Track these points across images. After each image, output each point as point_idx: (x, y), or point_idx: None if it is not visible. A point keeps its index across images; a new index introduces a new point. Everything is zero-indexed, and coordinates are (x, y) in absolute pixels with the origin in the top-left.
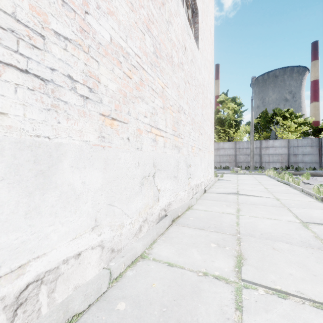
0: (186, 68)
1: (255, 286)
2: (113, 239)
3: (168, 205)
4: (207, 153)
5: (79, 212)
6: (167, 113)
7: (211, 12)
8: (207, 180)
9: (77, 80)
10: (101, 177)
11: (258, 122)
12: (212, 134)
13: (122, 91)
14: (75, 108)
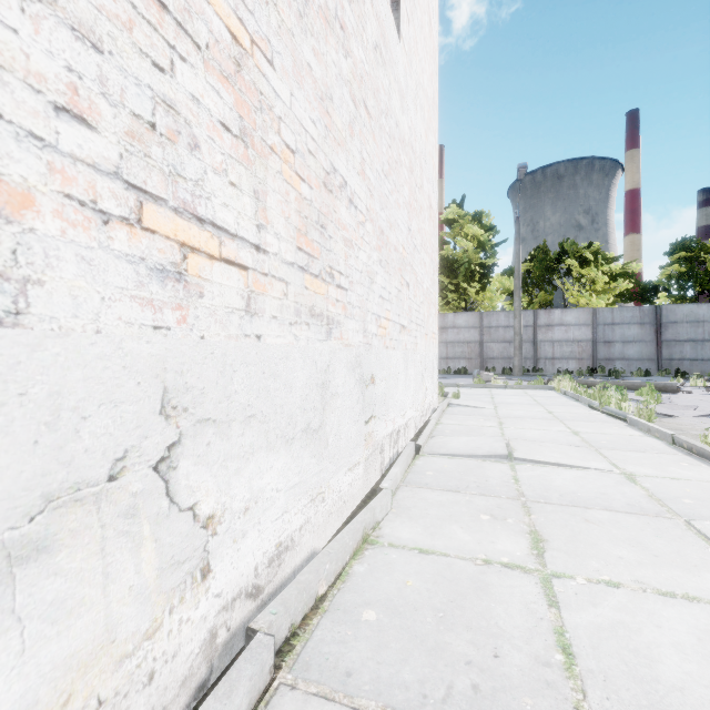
0: (359, 57)
1: None
2: None
3: (276, 556)
4: (423, 339)
5: None
6: (267, 171)
7: None
8: (421, 411)
9: None
10: None
11: (528, 271)
12: (433, 289)
13: None
14: None
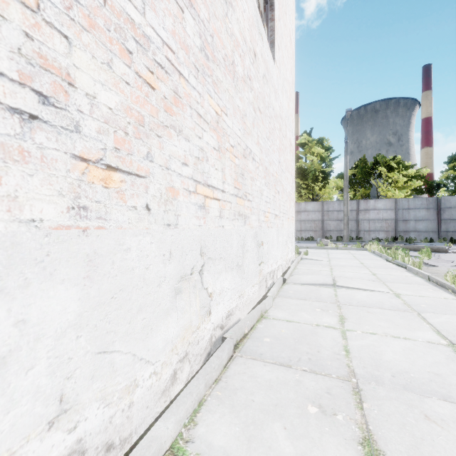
0: (256, 87)
1: None
2: (110, 423)
3: (228, 316)
4: (286, 221)
5: (8, 399)
6: (225, 159)
7: (291, 10)
8: (286, 261)
9: None
10: (76, 299)
11: (354, 175)
12: (292, 192)
13: (134, 111)
14: None
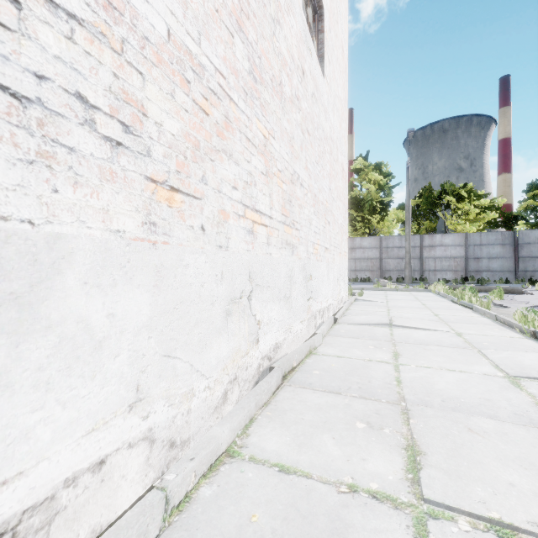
0: (304, 108)
1: (450, 513)
2: (173, 422)
3: (275, 348)
4: (338, 256)
5: (103, 376)
6: (272, 184)
7: (343, 18)
8: (337, 301)
9: (97, 106)
10: (148, 304)
11: (417, 205)
12: (345, 223)
13: (192, 136)
14: (94, 162)
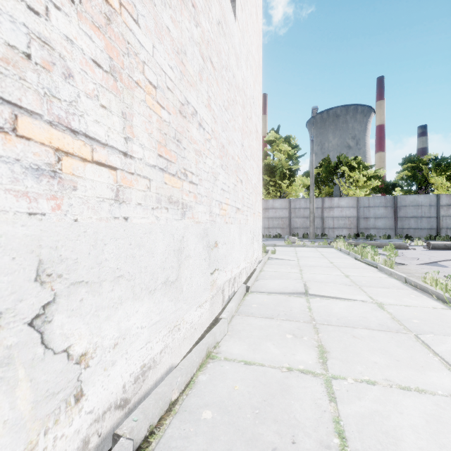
0: (206, 28)
1: None
2: None
3: (141, 374)
4: (251, 216)
5: None
6: (133, 99)
7: None
8: (251, 263)
9: None
10: None
11: (318, 173)
12: (259, 184)
13: None
14: None
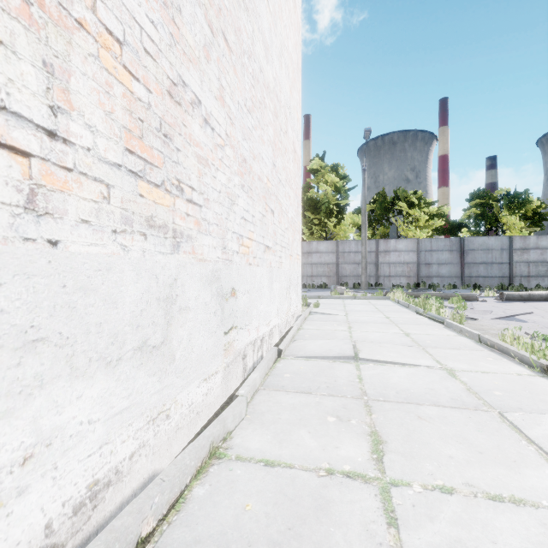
0: None
1: None
2: None
3: (88, 498)
4: (287, 259)
5: None
6: (70, 47)
7: None
8: (286, 319)
9: None
10: None
11: (372, 211)
12: (297, 219)
13: None
14: None
